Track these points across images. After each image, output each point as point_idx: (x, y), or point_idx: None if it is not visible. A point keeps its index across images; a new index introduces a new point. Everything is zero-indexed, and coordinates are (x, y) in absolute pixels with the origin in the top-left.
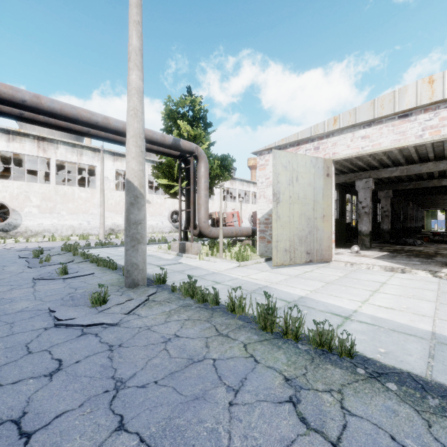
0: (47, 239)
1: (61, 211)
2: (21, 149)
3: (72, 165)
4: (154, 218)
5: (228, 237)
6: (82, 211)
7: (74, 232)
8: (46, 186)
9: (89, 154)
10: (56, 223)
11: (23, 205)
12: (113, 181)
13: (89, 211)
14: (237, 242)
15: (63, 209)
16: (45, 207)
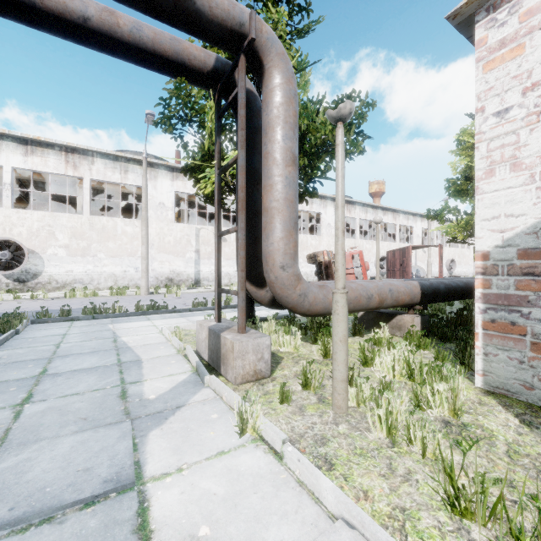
0: (64, 295)
1: (97, 253)
2: (43, 165)
3: (121, 189)
4: (232, 263)
5: (356, 309)
6: (128, 253)
7: (116, 283)
8: (77, 218)
9: (137, 170)
10: (92, 271)
11: (46, 245)
12: (171, 208)
13: (137, 252)
14: (381, 322)
15: (101, 250)
16: (75, 248)
